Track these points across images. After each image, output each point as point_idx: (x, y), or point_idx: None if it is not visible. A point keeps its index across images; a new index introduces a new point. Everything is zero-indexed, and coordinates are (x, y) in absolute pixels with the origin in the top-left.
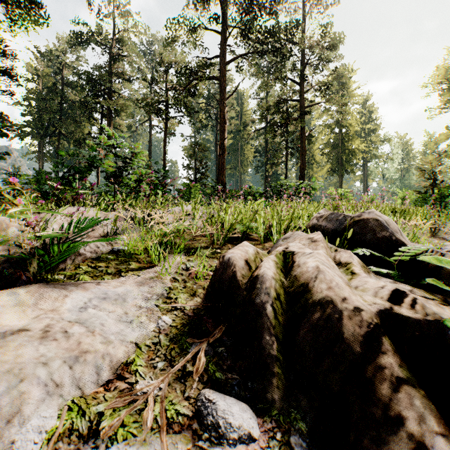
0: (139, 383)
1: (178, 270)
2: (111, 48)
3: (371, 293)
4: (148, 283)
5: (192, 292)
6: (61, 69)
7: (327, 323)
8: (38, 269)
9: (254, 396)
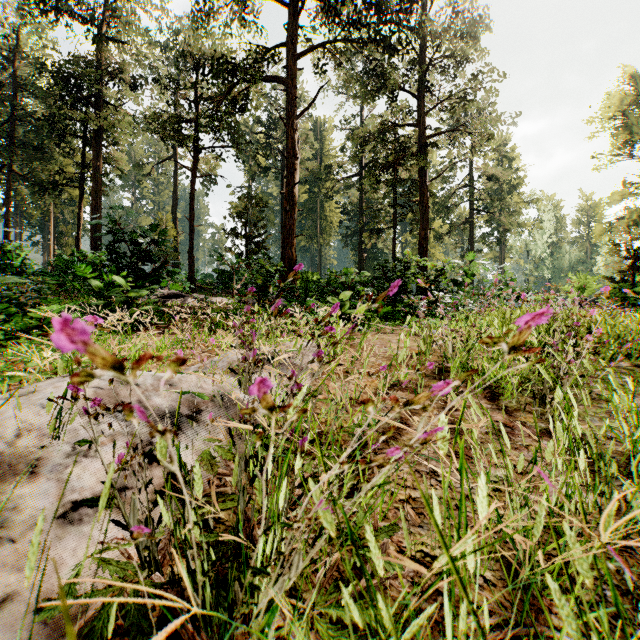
0: None
1: None
2: (100, 28)
3: None
4: None
5: None
6: (15, 63)
7: None
8: None
9: None
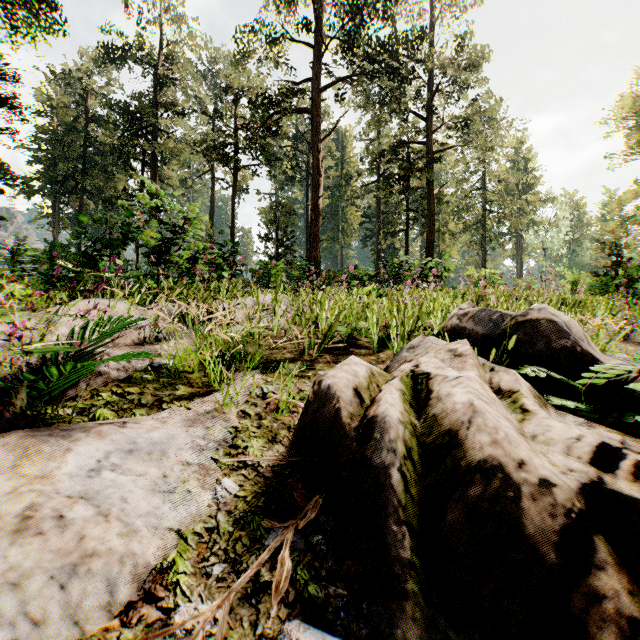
0: (180, 610)
1: (250, 399)
2: (156, 68)
3: (560, 448)
4: (202, 422)
5: (270, 436)
6: (85, 98)
7: (494, 504)
8: (29, 402)
9: (373, 630)
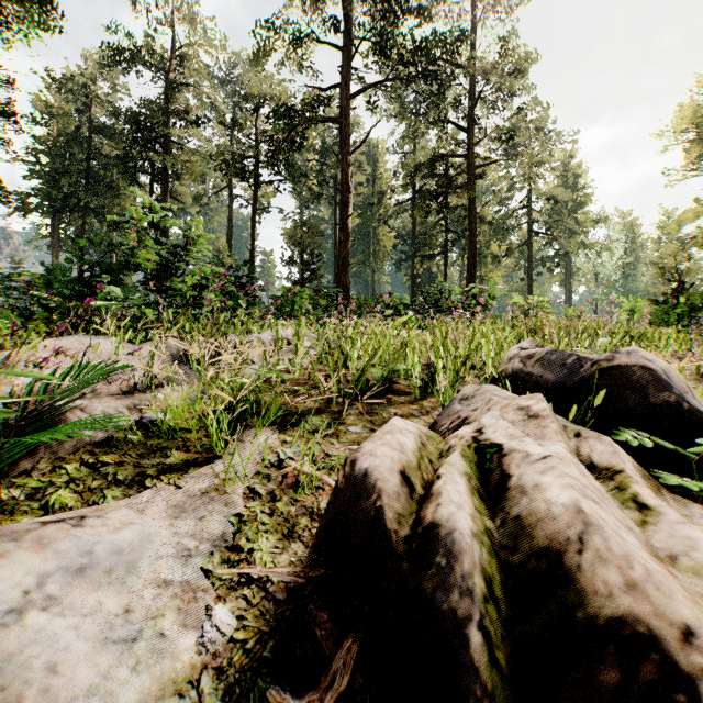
0: None
1: (261, 471)
2: (167, 72)
3: None
4: (194, 509)
5: (286, 528)
6: (88, 105)
7: None
8: None
9: None
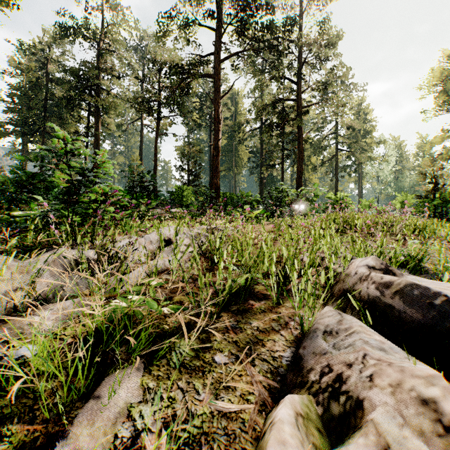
0: None
1: None
2: (99, 43)
3: None
4: None
5: None
6: (46, 64)
7: None
8: None
9: None
